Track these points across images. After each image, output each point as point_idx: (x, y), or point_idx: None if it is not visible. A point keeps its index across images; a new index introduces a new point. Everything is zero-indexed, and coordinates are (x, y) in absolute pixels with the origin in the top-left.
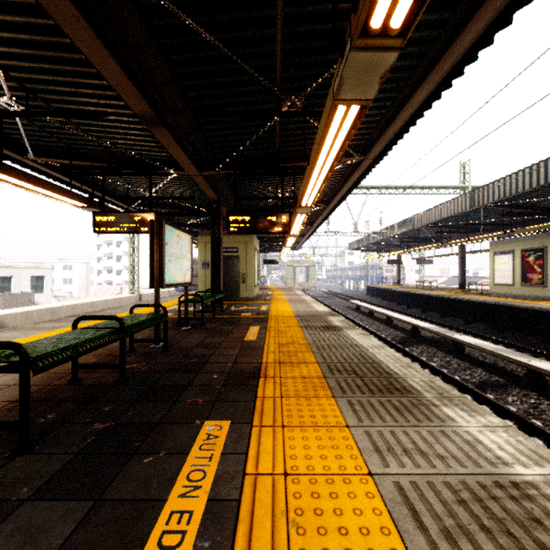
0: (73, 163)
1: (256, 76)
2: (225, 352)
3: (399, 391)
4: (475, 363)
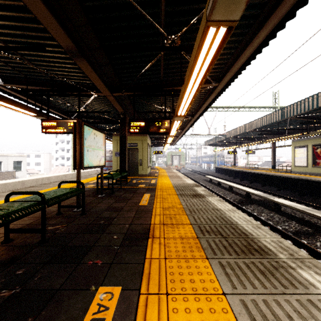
0: (29, 88)
1: (147, 17)
2: (125, 215)
3: (258, 252)
4: (290, 218)
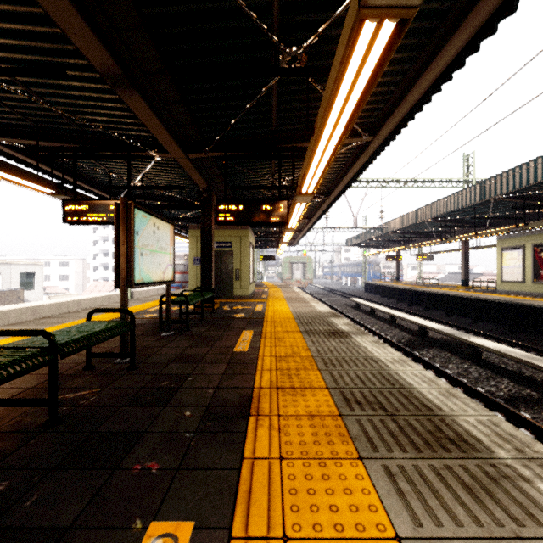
0: (42, 145)
1: (246, 11)
2: (208, 370)
3: (455, 444)
4: (498, 372)
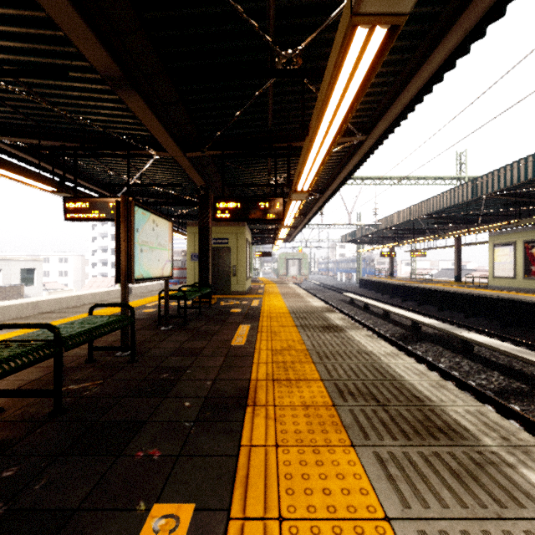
0: (43, 144)
1: (243, 15)
2: (206, 363)
3: (444, 433)
4: (489, 365)
